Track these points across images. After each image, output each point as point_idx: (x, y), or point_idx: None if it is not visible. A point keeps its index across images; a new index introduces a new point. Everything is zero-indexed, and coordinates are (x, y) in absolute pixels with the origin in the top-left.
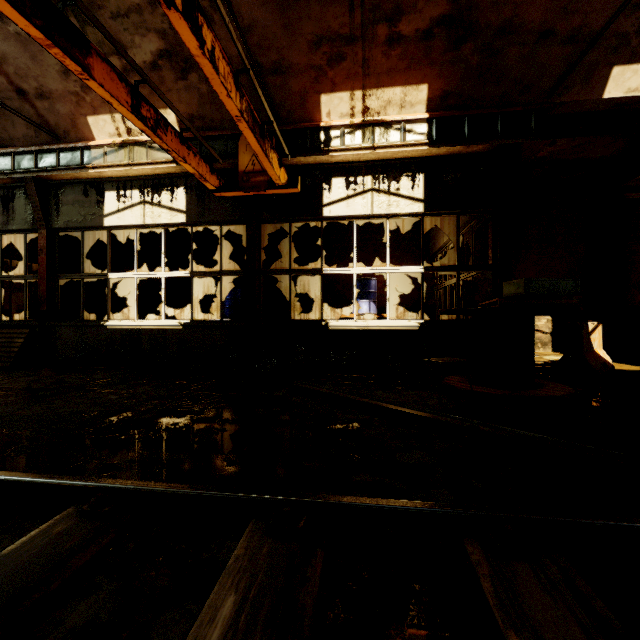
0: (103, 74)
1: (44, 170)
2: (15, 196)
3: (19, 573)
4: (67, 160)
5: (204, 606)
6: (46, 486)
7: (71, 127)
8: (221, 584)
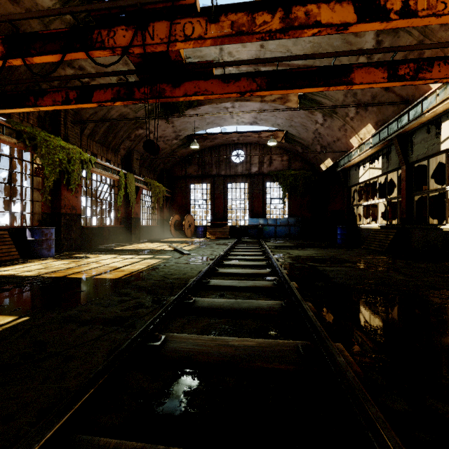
0: (362, 76)
1: (400, 128)
2: (391, 150)
3: (252, 305)
4: (413, 114)
5: (248, 338)
6: (287, 291)
7: (415, 90)
8: (259, 339)
